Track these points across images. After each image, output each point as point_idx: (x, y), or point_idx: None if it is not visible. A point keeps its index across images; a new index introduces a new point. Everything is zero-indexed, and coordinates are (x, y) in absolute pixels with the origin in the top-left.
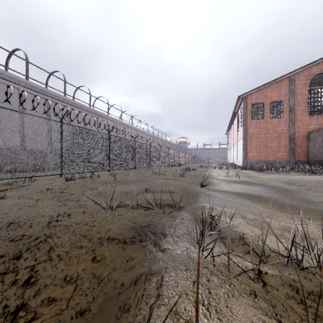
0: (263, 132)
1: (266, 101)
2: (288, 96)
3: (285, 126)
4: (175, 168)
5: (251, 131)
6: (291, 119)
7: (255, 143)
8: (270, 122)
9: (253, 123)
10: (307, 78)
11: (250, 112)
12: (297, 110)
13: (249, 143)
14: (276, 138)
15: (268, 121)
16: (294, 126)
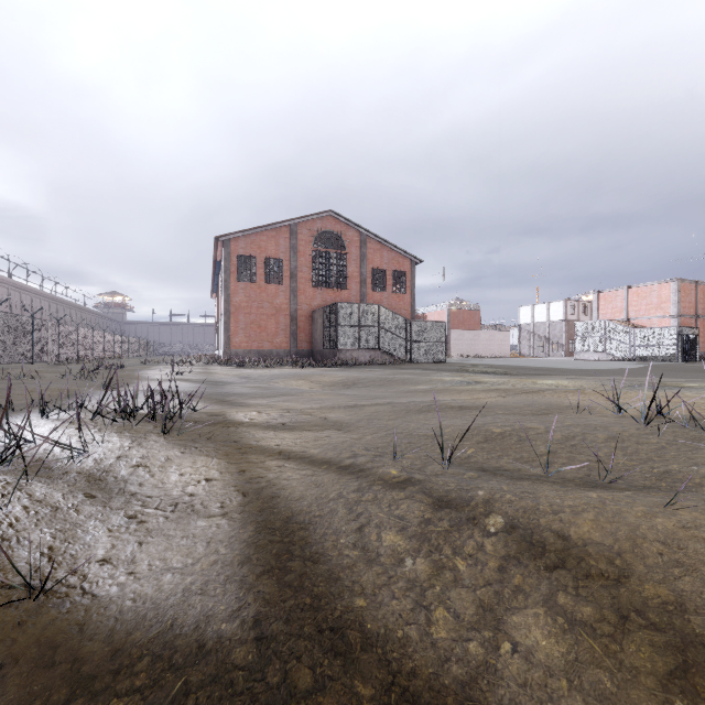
0: (256, 304)
1: (260, 255)
2: (289, 253)
3: (286, 299)
4: (78, 367)
5: (238, 301)
6: (293, 289)
7: (244, 321)
8: (266, 290)
9: (241, 288)
10: (311, 234)
11: (236, 269)
12: (299, 276)
13: (234, 320)
14: (273, 315)
15: (262, 287)
16: (297, 300)
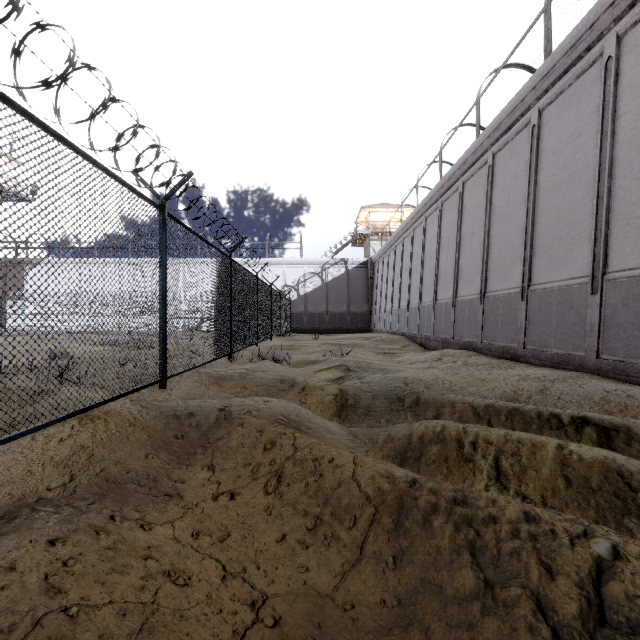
0: None
1: None
2: None
3: None
4: None
5: None
6: None
7: None
8: None
9: None
10: None
11: None
12: None
13: None
14: None
15: None
16: None
